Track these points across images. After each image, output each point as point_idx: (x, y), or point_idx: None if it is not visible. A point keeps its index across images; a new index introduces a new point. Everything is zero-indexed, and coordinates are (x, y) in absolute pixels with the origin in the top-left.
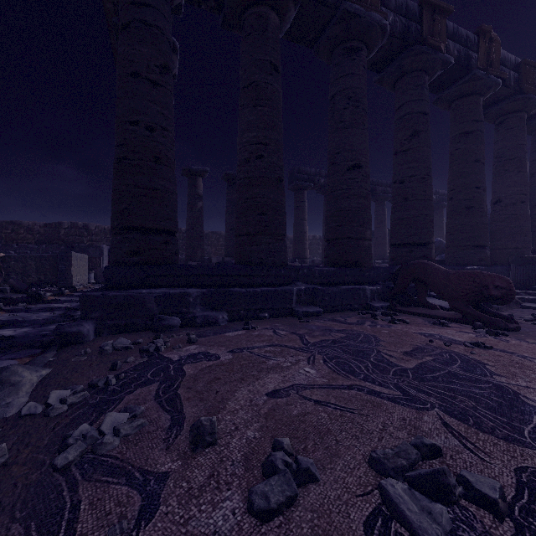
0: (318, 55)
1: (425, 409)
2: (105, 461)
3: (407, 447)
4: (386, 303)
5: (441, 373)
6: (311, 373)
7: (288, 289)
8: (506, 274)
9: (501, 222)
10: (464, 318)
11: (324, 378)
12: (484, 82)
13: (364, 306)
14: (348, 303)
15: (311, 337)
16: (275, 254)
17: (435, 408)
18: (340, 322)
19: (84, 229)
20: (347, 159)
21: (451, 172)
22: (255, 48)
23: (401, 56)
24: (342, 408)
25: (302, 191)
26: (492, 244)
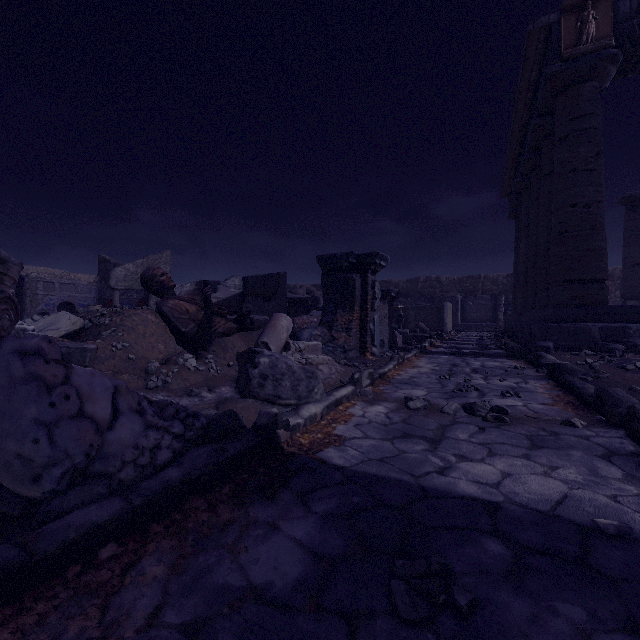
0: None
1: None
2: None
3: None
4: None
5: None
6: None
7: None
8: None
9: None
10: None
11: None
12: None
13: None
14: None
15: None
16: None
17: None
18: None
19: (436, 282)
20: None
21: None
22: None
23: None
24: None
25: None
26: None
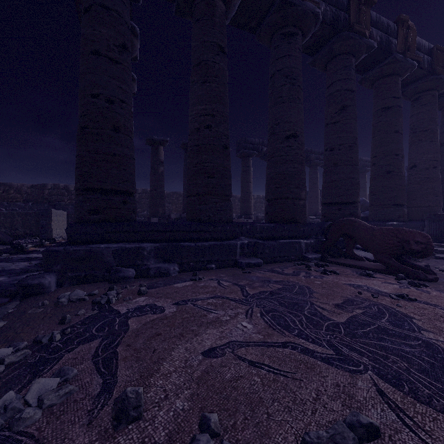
0: (260, 40)
1: (358, 371)
2: (19, 442)
3: (343, 429)
4: (318, 255)
5: (371, 328)
6: (248, 328)
7: (233, 243)
8: (421, 228)
9: (416, 184)
10: (387, 269)
11: (260, 334)
12: (402, 64)
13: (300, 258)
14: (286, 255)
15: (251, 288)
16: (222, 212)
17: (369, 370)
18: (278, 273)
19: (64, 190)
20: (284, 129)
21: (374, 141)
22: (204, 32)
23: (331, 41)
24: (276, 370)
25: (248, 158)
26: (409, 202)
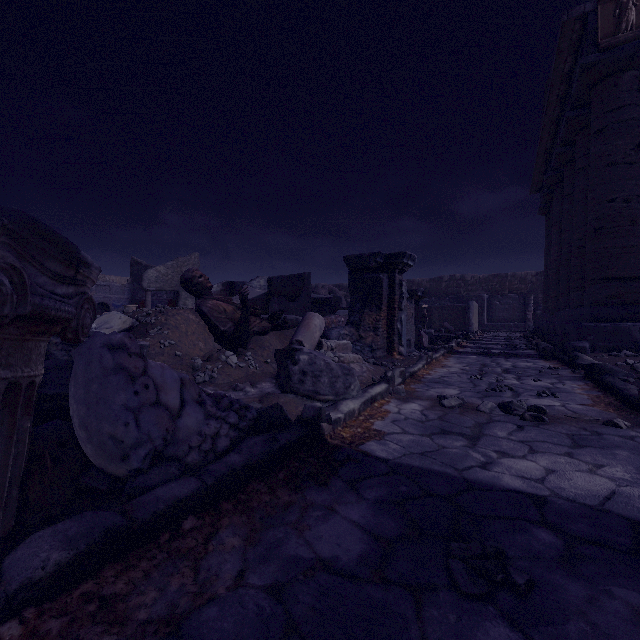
0: None
1: None
2: None
3: None
4: None
5: None
6: None
7: None
8: None
9: None
10: None
11: None
12: None
13: None
14: None
15: None
16: None
17: None
18: None
19: (460, 281)
20: None
21: None
22: None
23: None
24: None
25: None
26: None
